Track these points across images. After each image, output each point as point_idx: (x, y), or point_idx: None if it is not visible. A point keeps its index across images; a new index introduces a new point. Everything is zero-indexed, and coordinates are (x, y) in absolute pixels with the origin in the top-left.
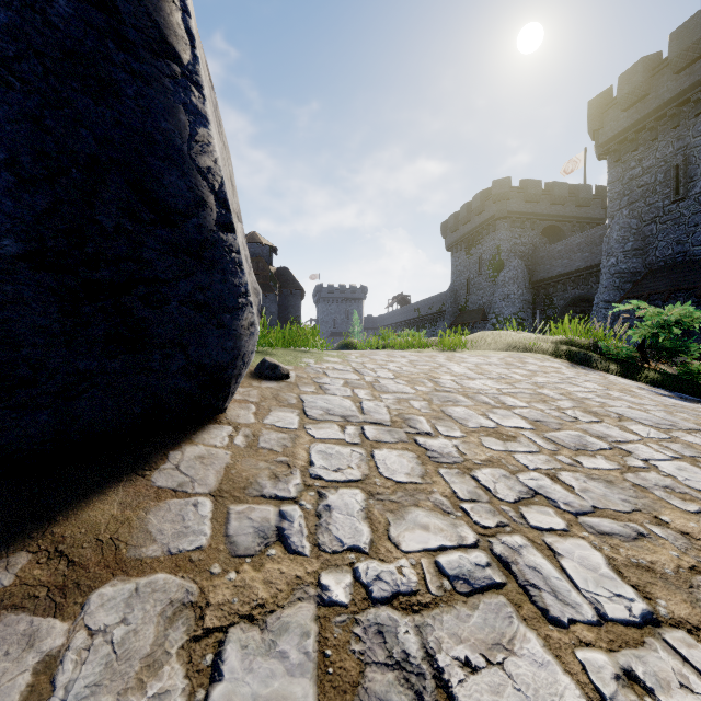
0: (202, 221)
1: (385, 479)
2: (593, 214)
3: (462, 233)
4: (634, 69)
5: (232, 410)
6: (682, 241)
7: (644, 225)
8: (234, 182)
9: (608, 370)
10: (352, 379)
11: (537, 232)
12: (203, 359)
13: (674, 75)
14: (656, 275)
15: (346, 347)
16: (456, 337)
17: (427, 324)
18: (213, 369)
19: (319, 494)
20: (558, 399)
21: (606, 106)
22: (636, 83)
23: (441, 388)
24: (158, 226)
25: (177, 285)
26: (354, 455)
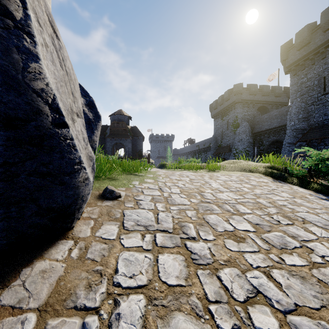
0: (40, 123)
1: (161, 283)
2: (282, 100)
3: (219, 110)
4: (303, 30)
5: (78, 226)
6: (327, 114)
7: (308, 106)
8: (76, 94)
9: (292, 183)
10: (156, 195)
11: (255, 109)
12: (51, 204)
13: (323, 32)
14: (314, 130)
15: (162, 166)
16: (215, 164)
17: (203, 153)
18: (59, 208)
19: (115, 302)
20: (268, 206)
21: (289, 48)
22: (304, 37)
23: (205, 199)
24: (2, 129)
25: (24, 164)
26: (145, 260)
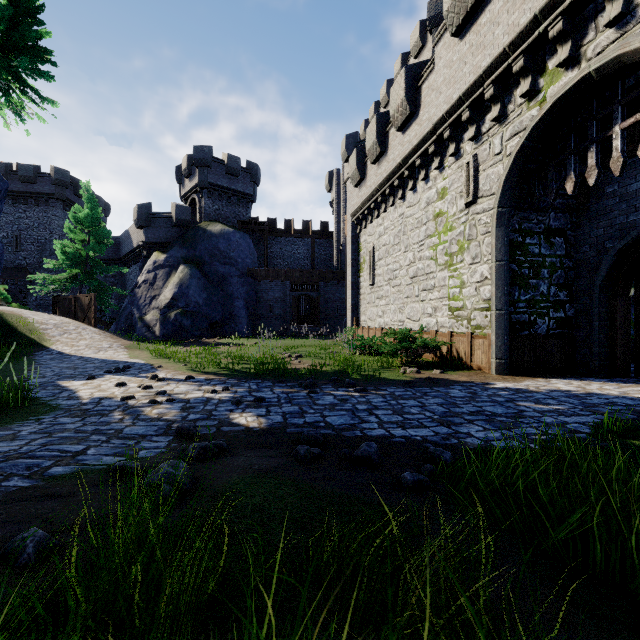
0: None
1: None
2: None
3: None
4: None
5: None
6: None
7: None
8: None
9: None
10: None
11: None
12: None
13: None
14: None
15: None
16: None
17: None
18: None
19: None
20: None
21: None
22: None
23: None
24: None
25: None
26: None
